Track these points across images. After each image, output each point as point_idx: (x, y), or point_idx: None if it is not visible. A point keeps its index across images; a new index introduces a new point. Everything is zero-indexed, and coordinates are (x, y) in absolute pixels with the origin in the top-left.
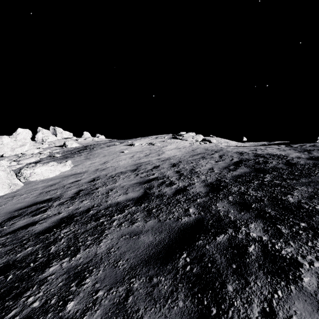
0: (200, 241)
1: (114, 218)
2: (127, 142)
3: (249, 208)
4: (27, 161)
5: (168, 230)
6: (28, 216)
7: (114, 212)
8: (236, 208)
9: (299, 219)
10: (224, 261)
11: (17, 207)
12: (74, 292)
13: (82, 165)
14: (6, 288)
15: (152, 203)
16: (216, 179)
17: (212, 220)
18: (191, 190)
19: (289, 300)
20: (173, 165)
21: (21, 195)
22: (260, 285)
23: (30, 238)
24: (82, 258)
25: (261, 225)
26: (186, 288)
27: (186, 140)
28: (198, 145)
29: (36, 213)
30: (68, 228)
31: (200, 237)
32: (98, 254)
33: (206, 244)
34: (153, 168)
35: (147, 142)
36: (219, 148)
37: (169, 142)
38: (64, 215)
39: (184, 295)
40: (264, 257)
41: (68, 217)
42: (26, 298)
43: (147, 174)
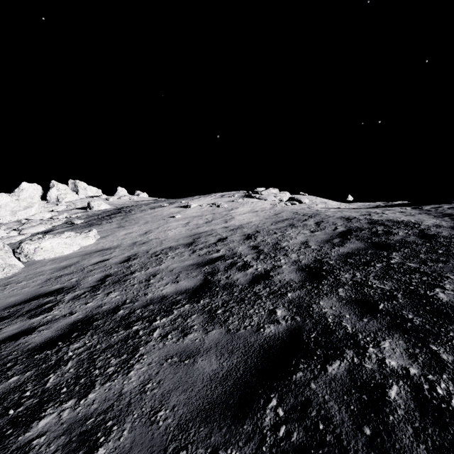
0: (299, 374)
1: (155, 324)
2: (180, 203)
3: (375, 311)
4: (33, 230)
5: (243, 348)
6: (23, 318)
7: (156, 313)
8: (352, 309)
9: None
10: (347, 419)
11: (9, 302)
12: None
13: (113, 236)
14: None
15: (217, 299)
16: (313, 259)
17: (315, 332)
18: (277, 276)
19: None
20: (248, 236)
21: (18, 282)
22: None
23: (19, 357)
24: (97, 401)
25: (403, 344)
26: None
27: (266, 199)
28: (282, 206)
29: (36, 312)
30: (81, 341)
31: (299, 364)
32: (125, 394)
33: (311, 381)
34: (218, 241)
35: (209, 202)
36: (313, 211)
37: (241, 203)
38: (78, 317)
39: None
40: (421, 412)
41: (84, 320)
42: None
43: (208, 251)
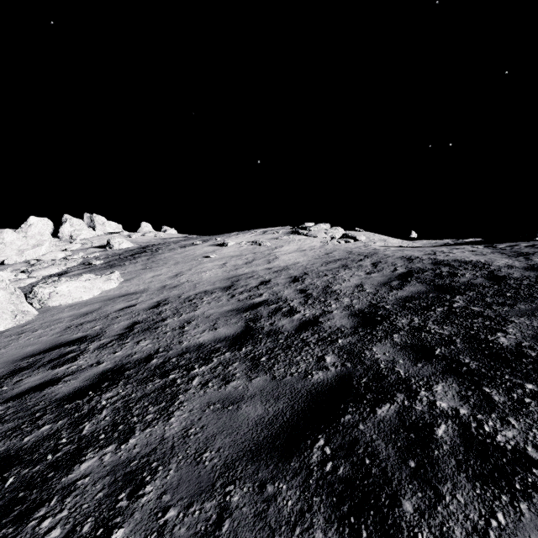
0: (348, 417)
1: (194, 373)
2: (215, 240)
3: (431, 356)
4: (45, 273)
5: (290, 394)
6: (44, 368)
7: (194, 362)
8: (407, 355)
9: (522, 377)
10: (393, 455)
11: (26, 351)
12: (123, 511)
13: (138, 279)
14: (3, 502)
15: (260, 346)
16: (368, 303)
17: (366, 377)
18: (327, 322)
19: (519, 532)
20: (294, 279)
21: (34, 330)
22: (464, 501)
23: (47, 407)
24: (139, 446)
25: (456, 387)
26: (327, 505)
27: (315, 236)
28: (335, 245)
29: (58, 362)
30: (114, 390)
31: (347, 408)
32: (168, 439)
33: (359, 423)
34: (260, 284)
35: (249, 240)
36: (371, 250)
37: (286, 240)
38: (106, 367)
39: (324, 520)
40: (465, 447)
41: (113, 369)
42: (38, 522)
43: (249, 295)
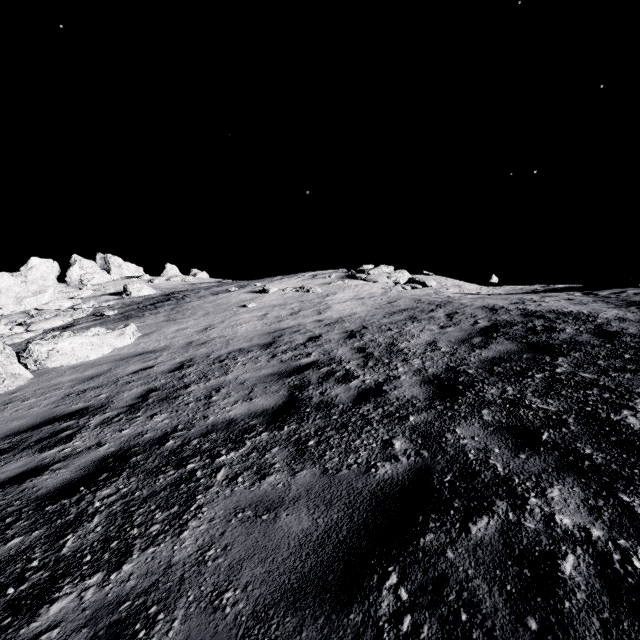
0: (430, 537)
1: (220, 461)
2: (254, 286)
3: (537, 443)
4: (47, 325)
5: (347, 497)
6: (30, 451)
7: (221, 445)
8: (503, 441)
9: None
10: (502, 606)
11: (10, 427)
12: None
13: (159, 333)
14: None
15: (307, 424)
16: (445, 366)
17: (450, 474)
18: (393, 392)
19: None
20: (350, 334)
21: (25, 399)
22: None
23: (23, 509)
24: (135, 576)
25: (579, 492)
26: None
27: (375, 281)
28: (399, 291)
29: (49, 443)
30: (113, 485)
31: (428, 521)
32: (176, 565)
33: (446, 547)
34: (308, 340)
35: (295, 285)
36: (443, 298)
37: (341, 286)
38: (109, 450)
39: None
40: (611, 596)
41: (117, 454)
42: None
43: (295, 355)
